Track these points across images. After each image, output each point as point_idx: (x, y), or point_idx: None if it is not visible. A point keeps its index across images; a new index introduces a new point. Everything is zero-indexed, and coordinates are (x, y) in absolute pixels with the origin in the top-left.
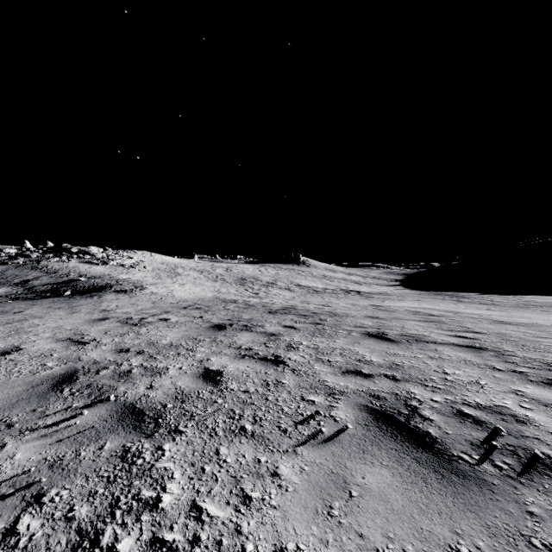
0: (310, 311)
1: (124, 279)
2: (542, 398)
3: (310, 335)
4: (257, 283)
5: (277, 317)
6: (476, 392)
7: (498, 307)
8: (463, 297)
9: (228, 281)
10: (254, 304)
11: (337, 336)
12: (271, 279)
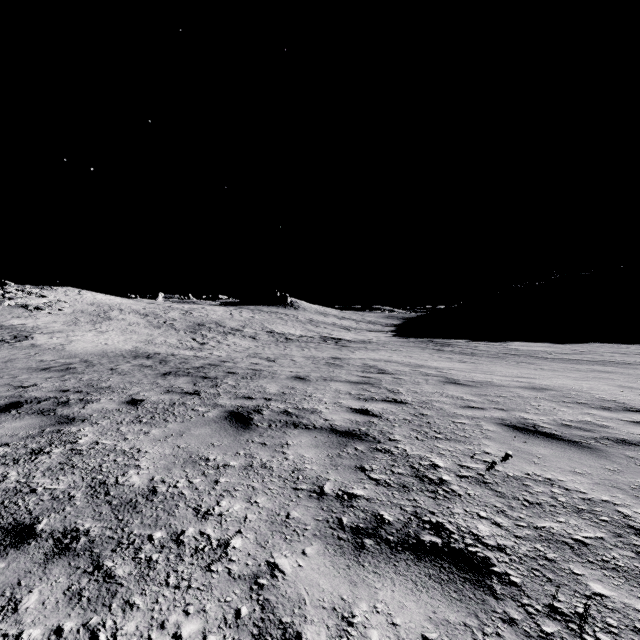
0: (228, 370)
1: (11, 326)
2: (288, 599)
3: (131, 420)
4: (216, 329)
5: (155, 383)
6: (175, 585)
7: (474, 358)
8: (448, 346)
9: (176, 327)
10: (172, 360)
11: (173, 420)
12: (239, 324)
